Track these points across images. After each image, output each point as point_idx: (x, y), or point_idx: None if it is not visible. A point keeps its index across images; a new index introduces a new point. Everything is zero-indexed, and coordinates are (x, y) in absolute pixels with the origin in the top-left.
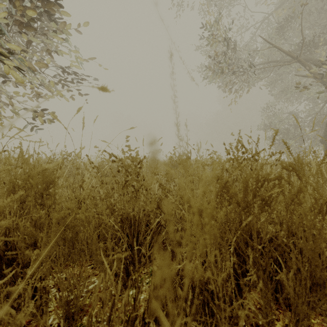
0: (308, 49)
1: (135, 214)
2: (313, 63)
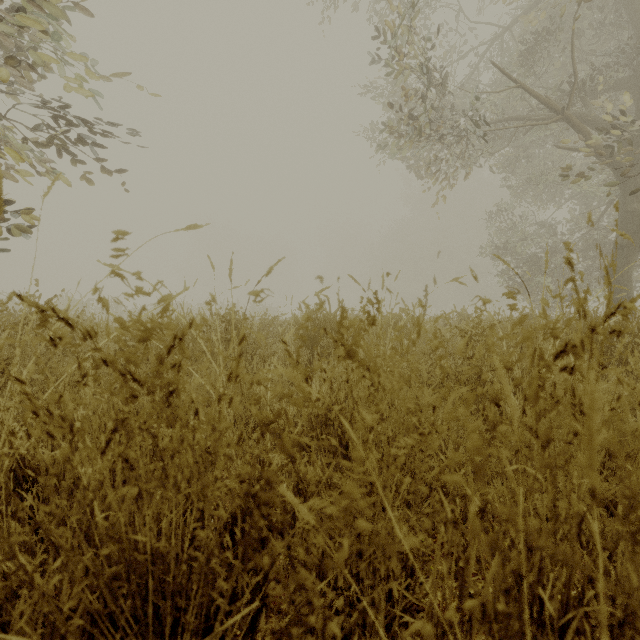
0: (582, 98)
1: (163, 549)
2: (591, 124)
